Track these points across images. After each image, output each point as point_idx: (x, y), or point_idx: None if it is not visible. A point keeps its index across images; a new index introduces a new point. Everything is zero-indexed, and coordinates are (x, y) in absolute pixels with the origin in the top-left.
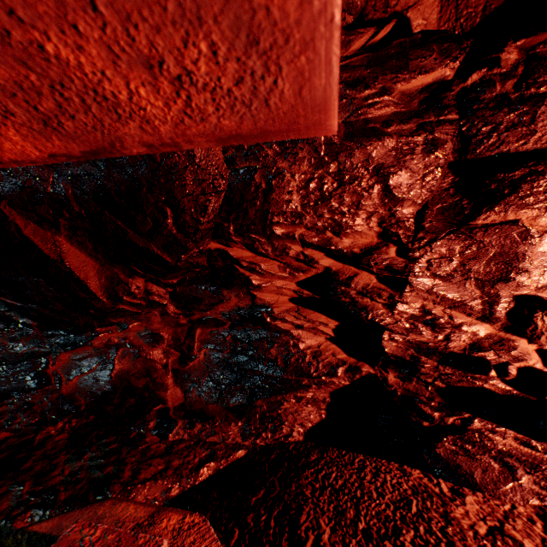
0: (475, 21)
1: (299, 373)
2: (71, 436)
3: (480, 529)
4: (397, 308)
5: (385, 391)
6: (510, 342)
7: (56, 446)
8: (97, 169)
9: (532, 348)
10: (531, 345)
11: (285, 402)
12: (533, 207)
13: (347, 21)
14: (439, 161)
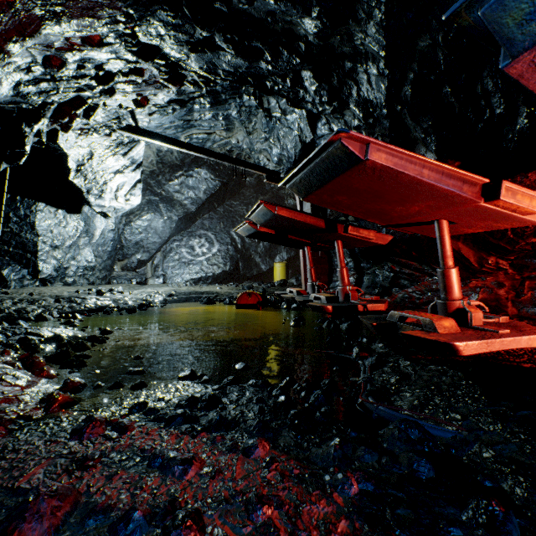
0: None
1: None
2: None
3: None
4: None
5: None
6: None
7: None
8: None
9: None
10: None
11: None
12: None
13: None
14: None
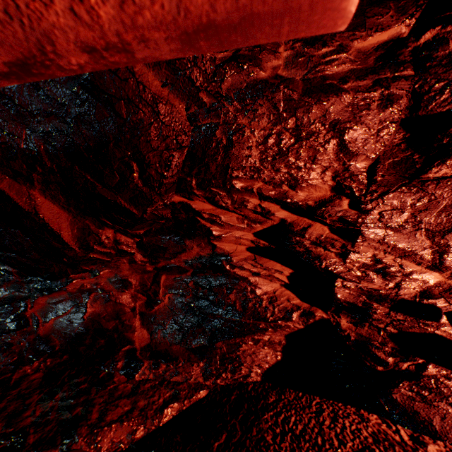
0: None
1: (256, 317)
2: (45, 375)
3: None
4: (349, 257)
5: (338, 335)
6: None
7: (31, 385)
8: (67, 126)
9: None
10: None
11: (243, 345)
12: None
13: None
14: (394, 116)
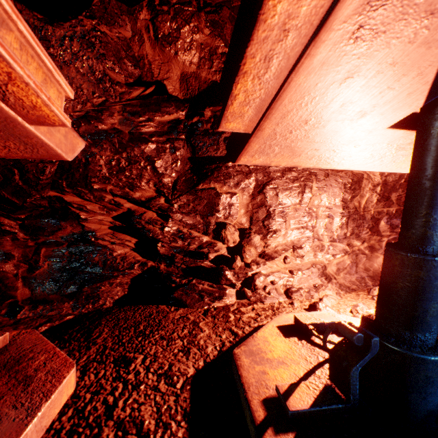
0: (196, 93)
1: (112, 270)
2: None
3: (177, 317)
4: (165, 230)
5: (158, 273)
6: (215, 244)
7: None
8: None
9: (225, 246)
10: (225, 245)
11: (102, 287)
12: (220, 182)
13: (130, 81)
14: (178, 157)
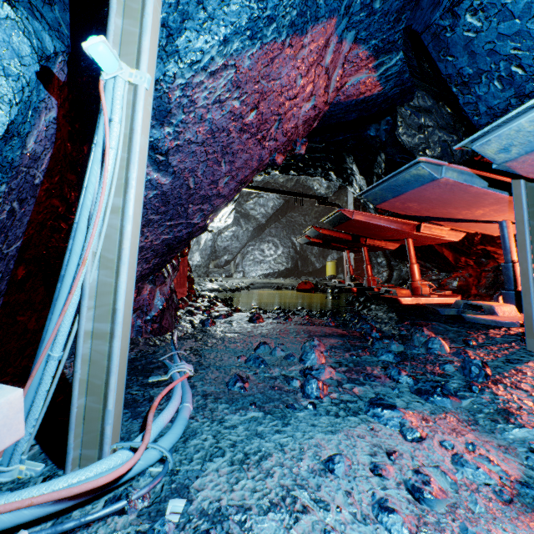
0: None
1: None
2: None
3: None
4: None
5: None
6: None
7: None
8: None
9: None
10: None
11: None
12: None
13: None
14: None
